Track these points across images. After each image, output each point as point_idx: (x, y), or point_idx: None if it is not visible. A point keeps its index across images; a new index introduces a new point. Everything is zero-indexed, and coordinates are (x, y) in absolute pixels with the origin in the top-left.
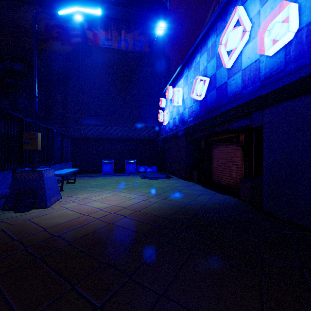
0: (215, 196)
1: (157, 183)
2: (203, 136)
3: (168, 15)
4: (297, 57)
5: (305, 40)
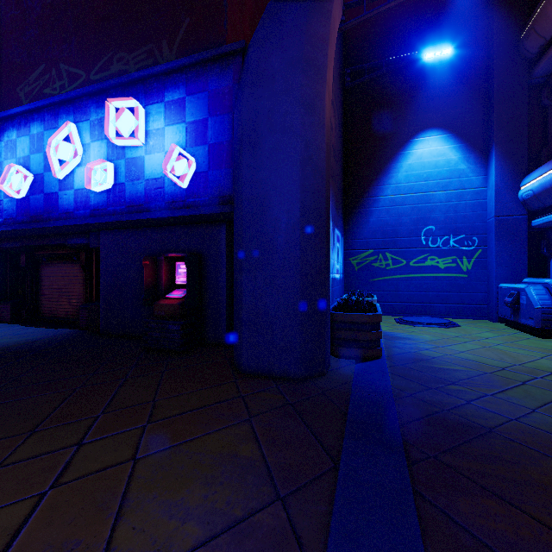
0: (44, 331)
1: None
2: (24, 247)
3: None
4: (114, 203)
5: (118, 194)
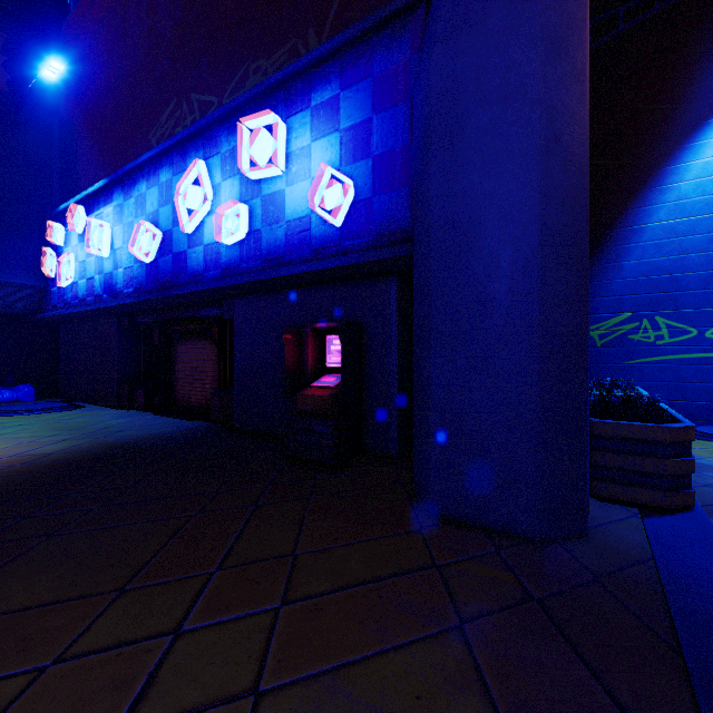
0: (174, 423)
1: (42, 420)
2: (157, 322)
3: (73, 28)
4: (248, 258)
5: (253, 246)
